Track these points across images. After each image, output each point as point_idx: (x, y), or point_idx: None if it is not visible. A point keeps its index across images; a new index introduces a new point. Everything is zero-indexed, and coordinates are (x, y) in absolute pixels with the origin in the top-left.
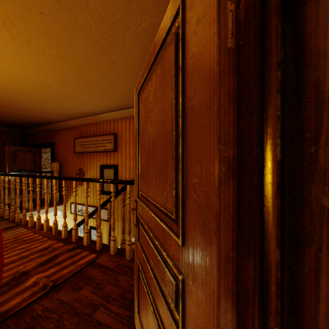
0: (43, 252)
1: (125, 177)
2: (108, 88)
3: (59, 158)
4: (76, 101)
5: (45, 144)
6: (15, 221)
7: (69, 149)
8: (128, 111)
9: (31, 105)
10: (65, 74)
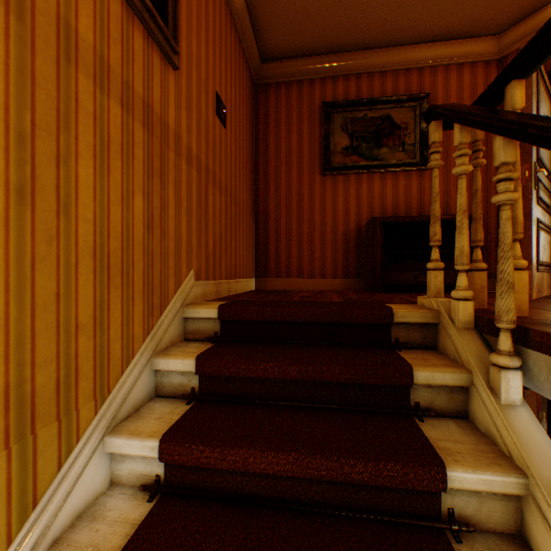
0: None
1: None
2: None
3: None
4: None
5: None
6: None
7: None
8: None
9: None
10: None
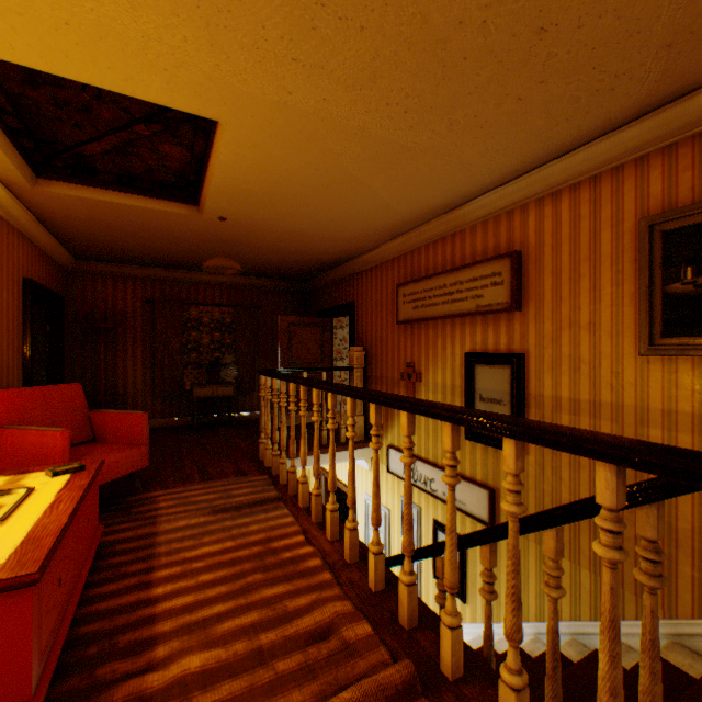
0: (312, 650)
1: (552, 394)
2: (523, 51)
3: (364, 336)
4: (402, 168)
5: (338, 307)
6: (278, 479)
7: (384, 315)
8: (570, 163)
9: (306, 214)
10: (376, 31)
